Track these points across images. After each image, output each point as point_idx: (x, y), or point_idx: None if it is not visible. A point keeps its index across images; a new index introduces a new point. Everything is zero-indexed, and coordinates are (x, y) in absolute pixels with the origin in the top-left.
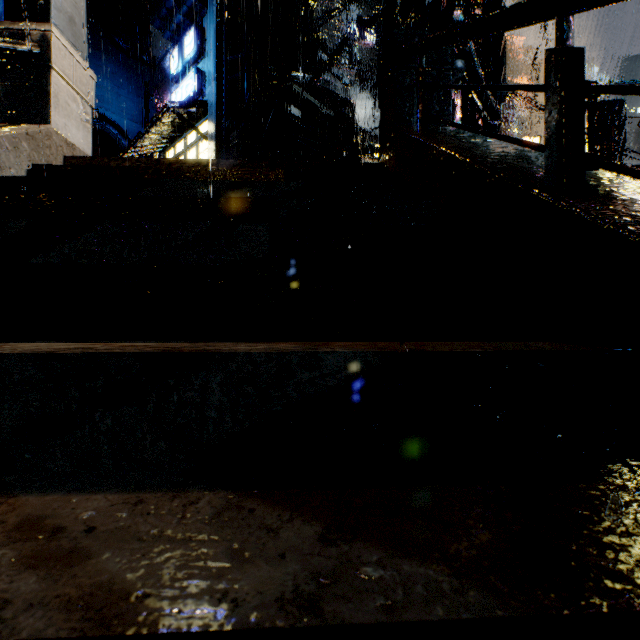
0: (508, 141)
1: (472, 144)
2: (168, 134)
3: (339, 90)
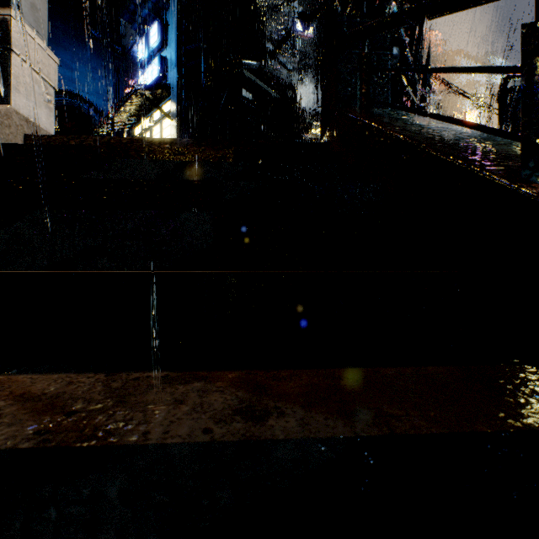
0: (463, 125)
1: (418, 127)
2: (136, 112)
3: (284, 75)
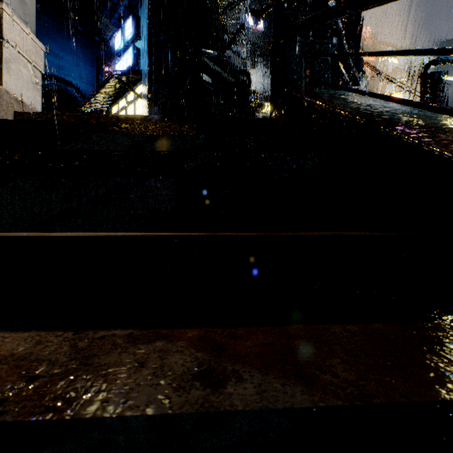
0: (399, 102)
1: (357, 104)
2: (113, 94)
3: (238, 63)
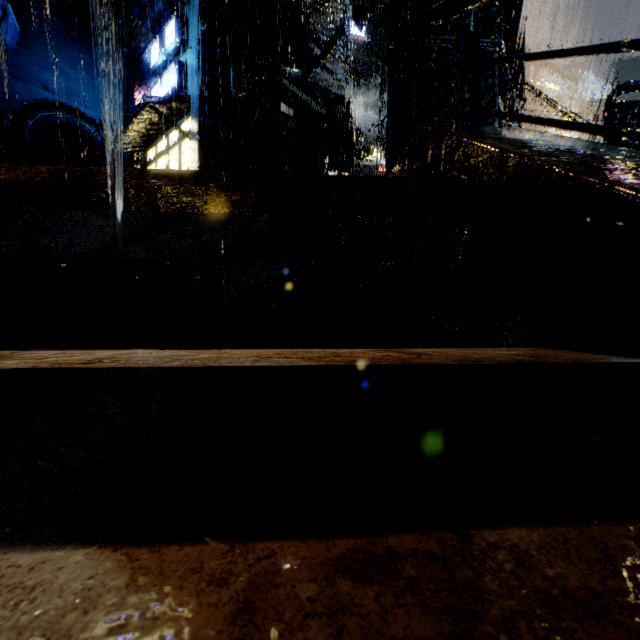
0: None
1: (588, 156)
2: (148, 132)
3: (333, 87)
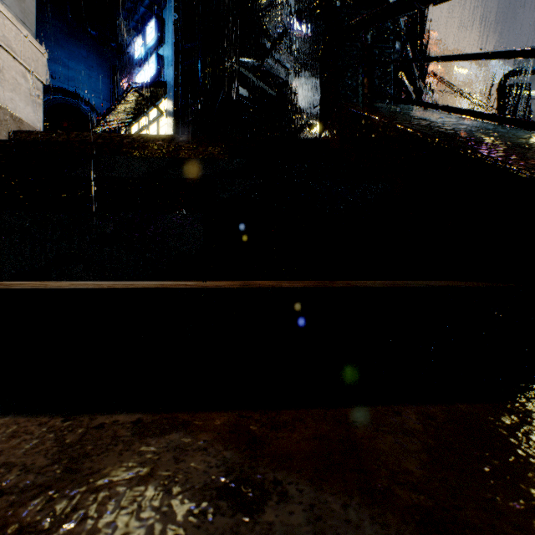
0: (482, 117)
1: (427, 121)
2: (132, 111)
3: (281, 74)
